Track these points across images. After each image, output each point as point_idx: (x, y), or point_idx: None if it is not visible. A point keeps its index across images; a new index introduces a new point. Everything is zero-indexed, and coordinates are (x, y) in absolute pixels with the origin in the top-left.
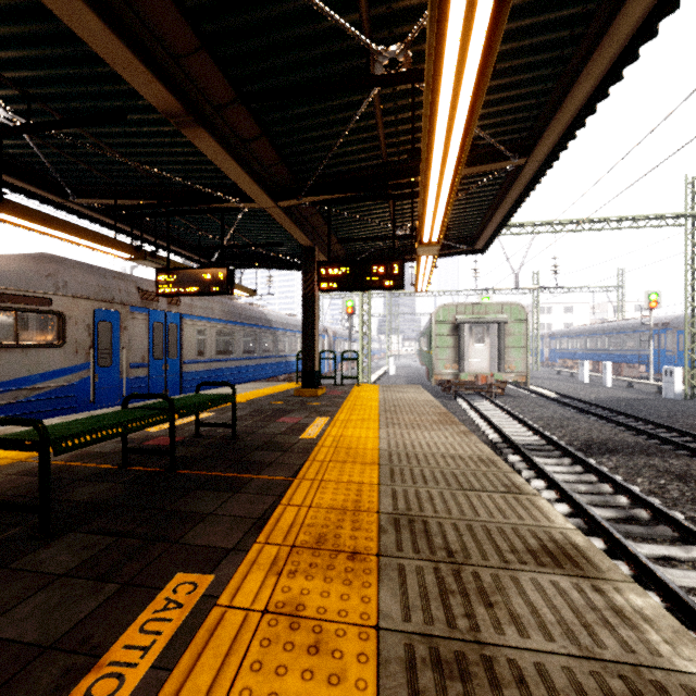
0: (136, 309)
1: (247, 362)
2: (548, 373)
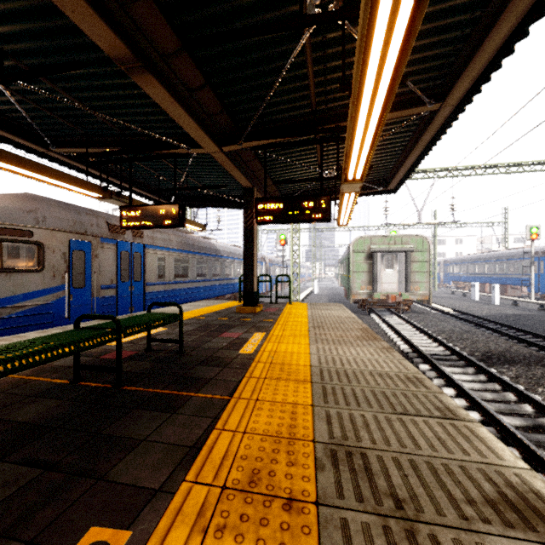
0: (106, 240)
1: (199, 284)
2: (444, 293)
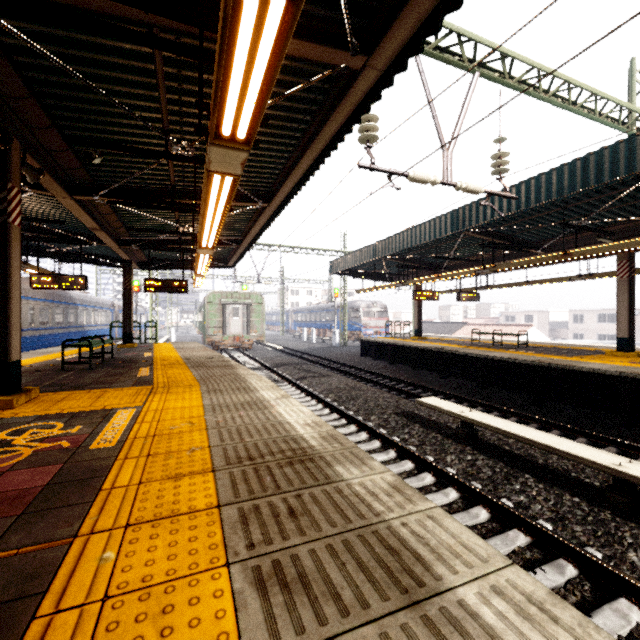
0: None
1: (58, 331)
2: (289, 337)
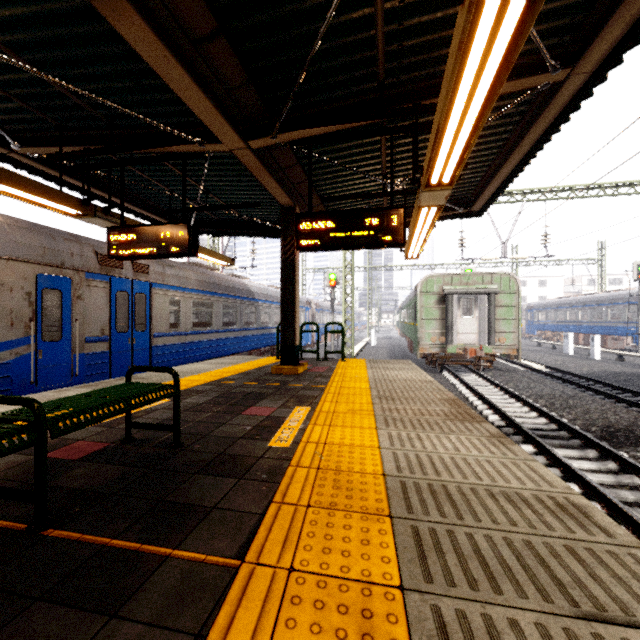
0: (94, 276)
1: (227, 335)
2: (528, 345)
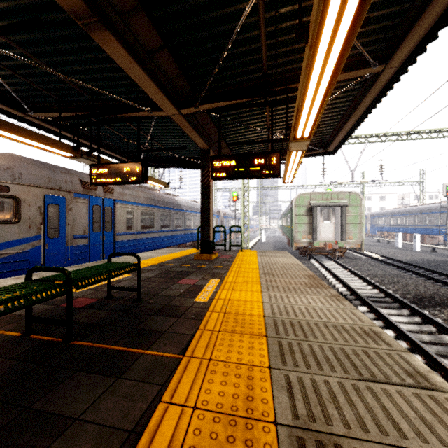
0: (79, 195)
1: (163, 234)
2: (371, 241)
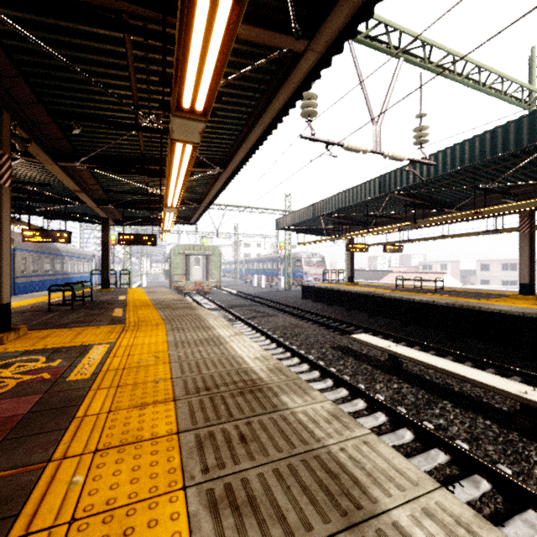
0: None
1: (47, 277)
2: (242, 283)
